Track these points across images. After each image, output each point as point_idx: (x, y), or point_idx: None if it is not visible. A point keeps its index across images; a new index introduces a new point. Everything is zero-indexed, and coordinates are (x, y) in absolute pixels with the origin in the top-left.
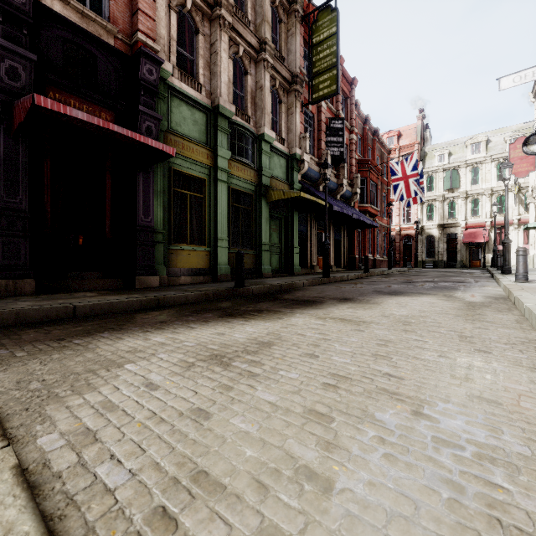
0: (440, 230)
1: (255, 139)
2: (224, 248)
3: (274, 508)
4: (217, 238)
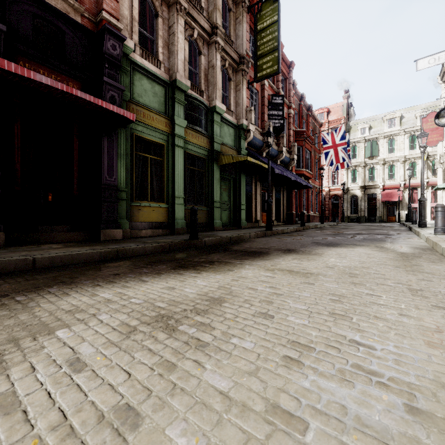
0: (362, 191)
1: (207, 111)
2: (180, 205)
3: None
4: (174, 196)
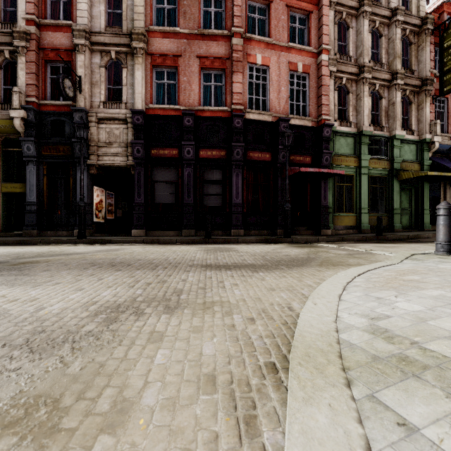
0: None
1: (387, 140)
2: (365, 213)
3: (396, 252)
4: (361, 208)
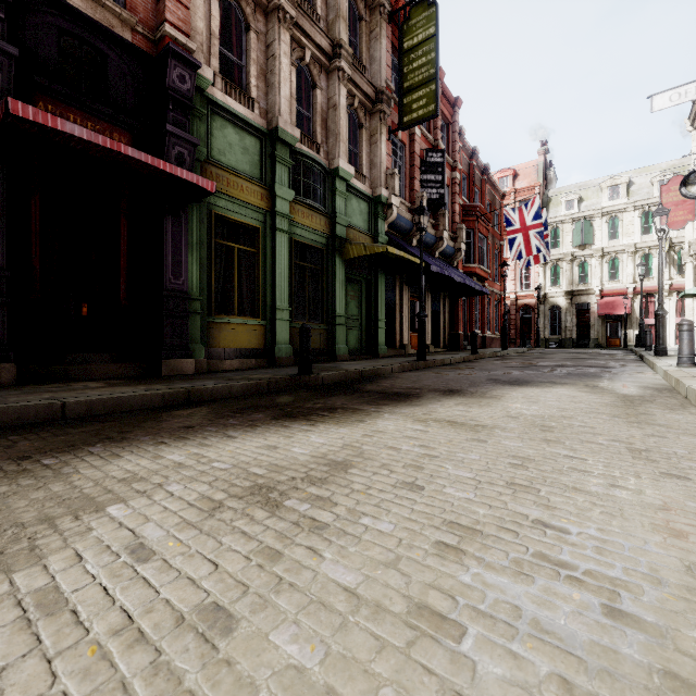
0: (568, 299)
1: (326, 175)
2: (284, 321)
3: None
4: (275, 307)
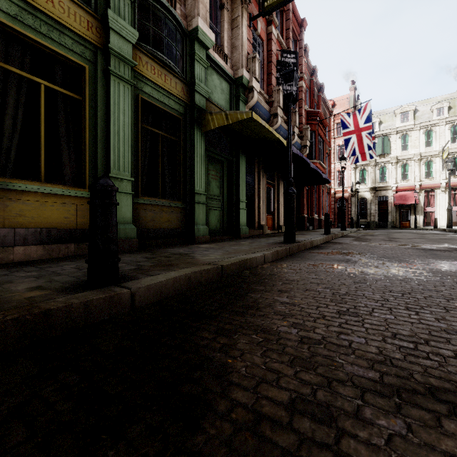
0: (372, 193)
1: (183, 36)
2: (123, 194)
3: None
4: (108, 175)
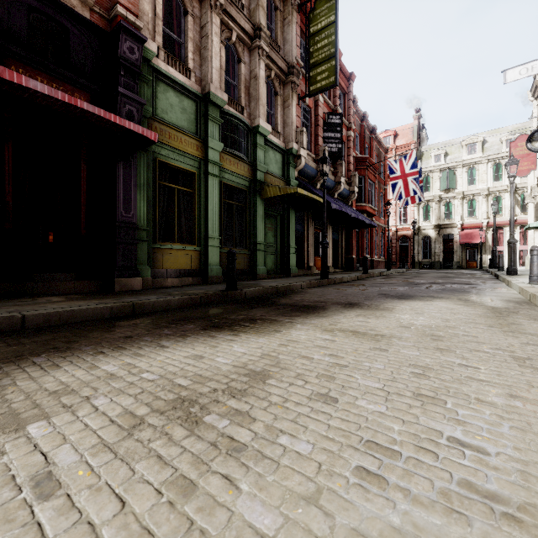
0: (436, 231)
1: (249, 131)
2: (215, 247)
3: None
4: (207, 236)
